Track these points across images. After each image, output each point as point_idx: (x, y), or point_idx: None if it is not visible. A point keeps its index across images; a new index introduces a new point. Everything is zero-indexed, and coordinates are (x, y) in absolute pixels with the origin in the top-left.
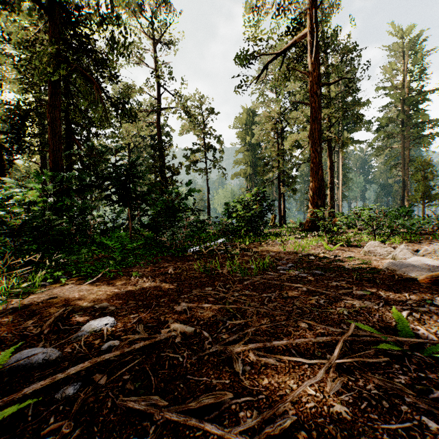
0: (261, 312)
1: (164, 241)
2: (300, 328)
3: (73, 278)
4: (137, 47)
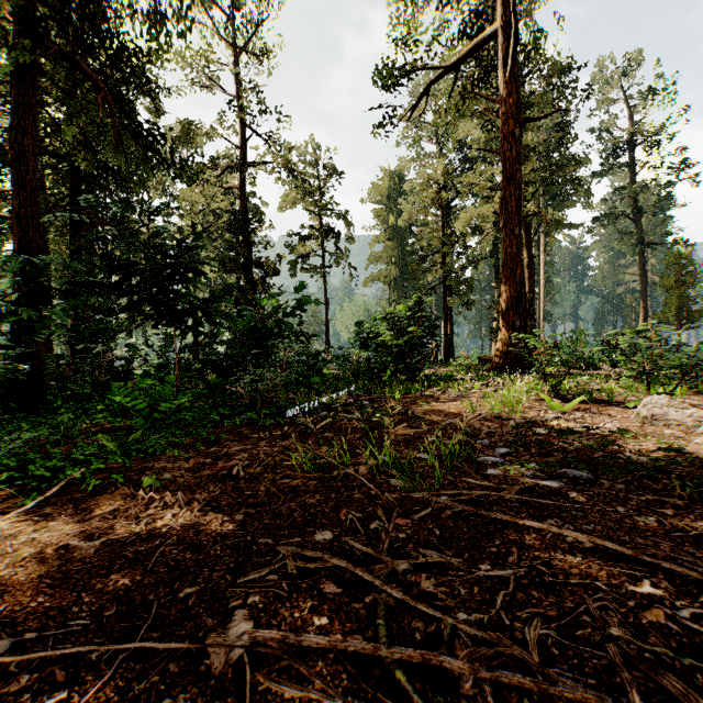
0: (509, 684)
1: (240, 393)
2: None
3: (4, 491)
4: (205, 59)
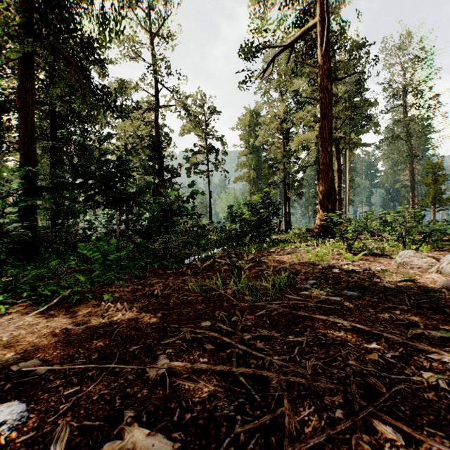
0: (294, 383)
1: (157, 249)
2: (382, 437)
3: (24, 303)
4: (133, 40)
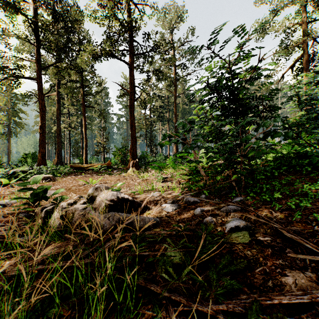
0: None
1: None
2: None
3: None
4: None
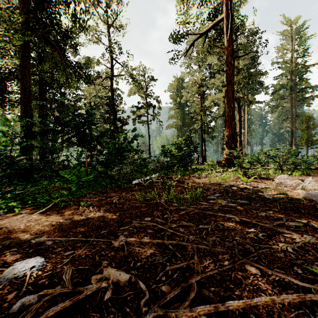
0: (202, 249)
1: (113, 174)
2: (249, 274)
3: (29, 208)
4: (96, 30)
